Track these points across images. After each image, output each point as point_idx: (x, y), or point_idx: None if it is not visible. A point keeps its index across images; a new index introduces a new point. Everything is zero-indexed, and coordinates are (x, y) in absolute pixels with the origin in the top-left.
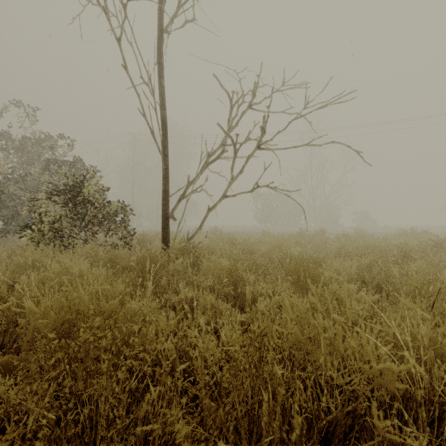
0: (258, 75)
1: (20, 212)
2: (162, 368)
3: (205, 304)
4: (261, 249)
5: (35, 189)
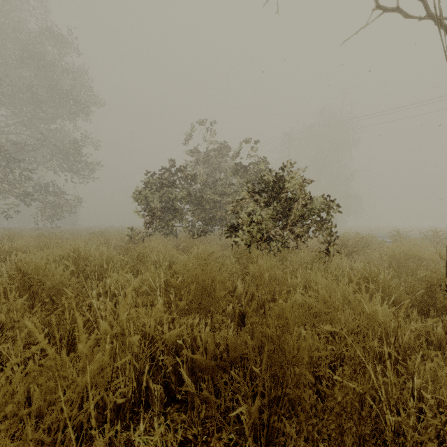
0: None
1: (215, 214)
2: None
3: None
4: None
5: (223, 193)
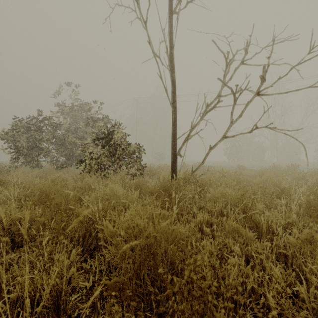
0: (250, 35)
1: (74, 152)
2: (224, 296)
3: (230, 230)
4: (253, 181)
5: (82, 137)
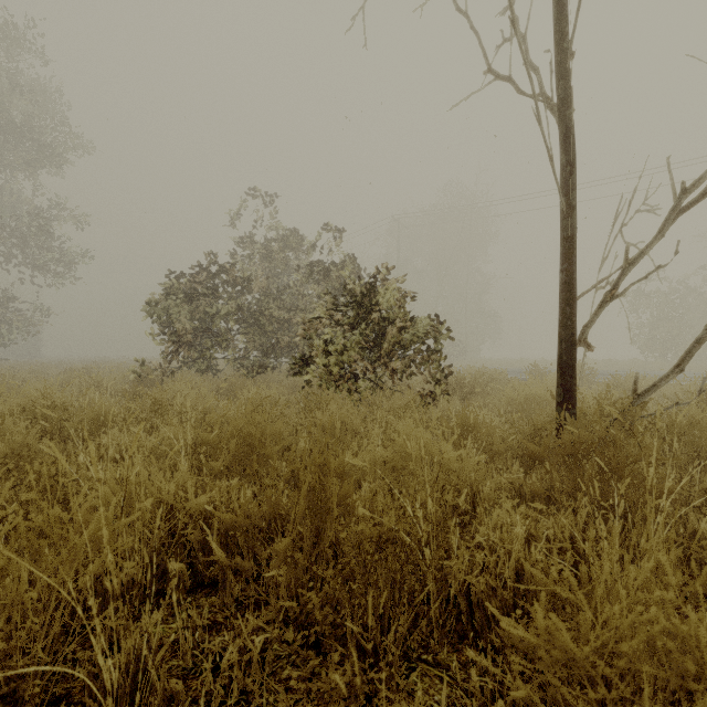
0: None
1: (280, 340)
2: None
3: None
4: None
5: (293, 307)
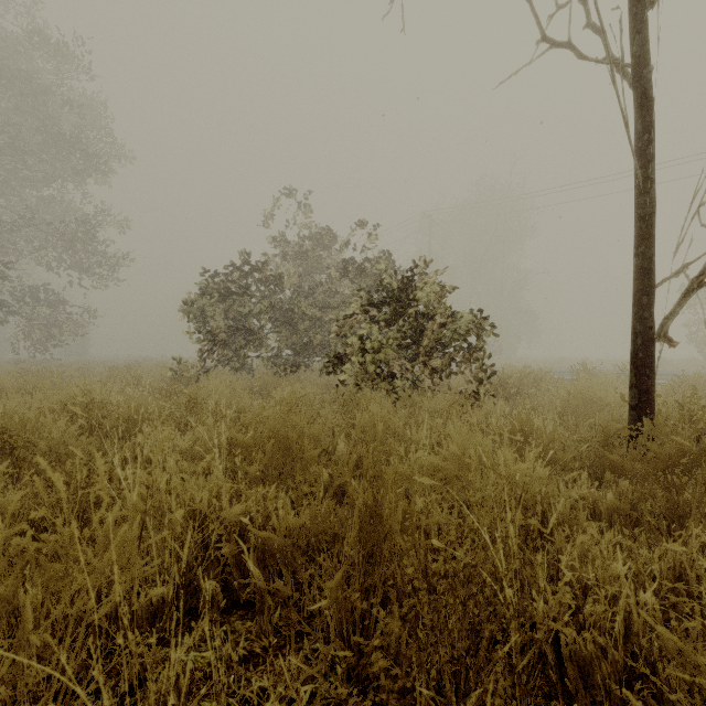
0: None
1: (312, 338)
2: None
3: None
4: None
5: (325, 305)
